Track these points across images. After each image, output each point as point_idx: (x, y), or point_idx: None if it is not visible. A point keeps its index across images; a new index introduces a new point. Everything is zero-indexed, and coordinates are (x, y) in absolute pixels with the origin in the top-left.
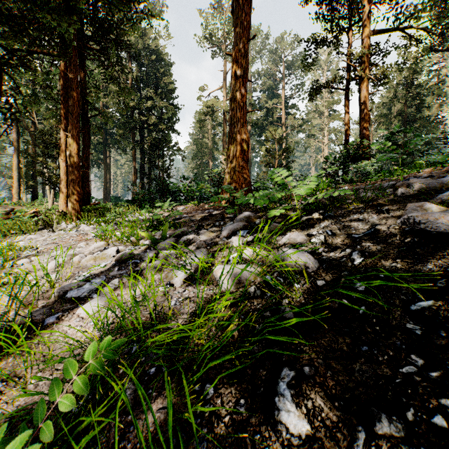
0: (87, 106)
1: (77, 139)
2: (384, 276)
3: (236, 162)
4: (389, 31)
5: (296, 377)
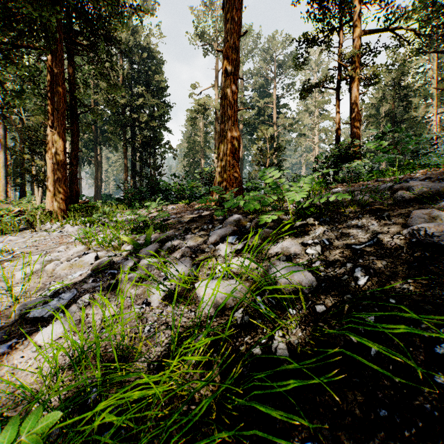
0: (76, 103)
1: (63, 136)
2: (396, 303)
3: (226, 161)
4: (379, 32)
5: None
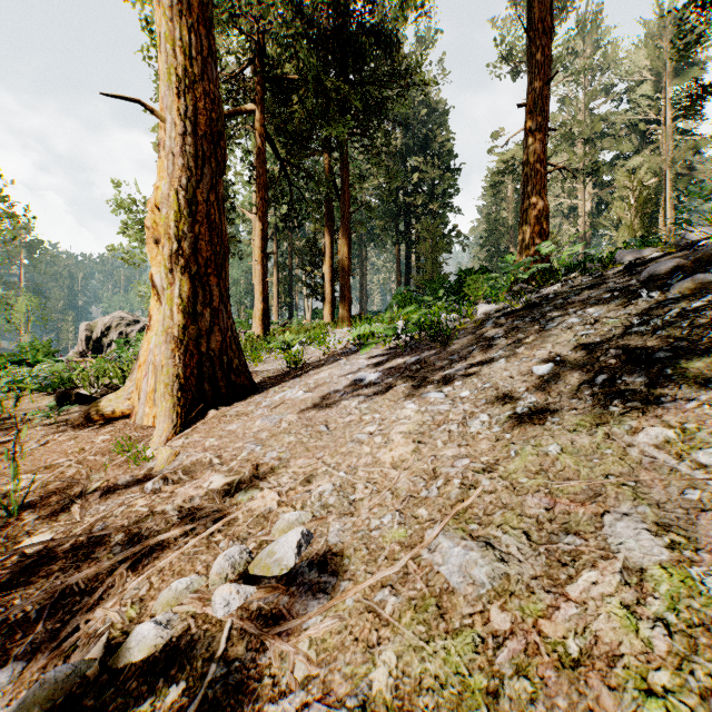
0: None
1: (347, 242)
2: (570, 291)
3: (529, 240)
4: None
5: (496, 318)
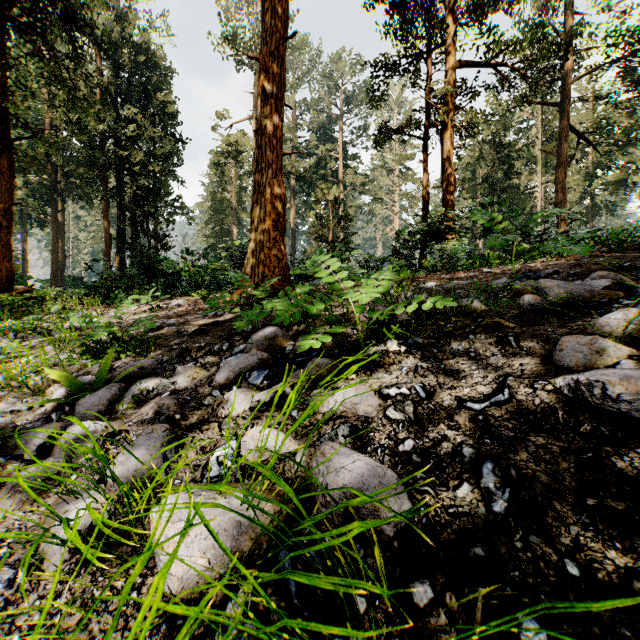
0: (8, 121)
1: None
2: (583, 576)
3: (264, 232)
4: (479, 66)
5: None
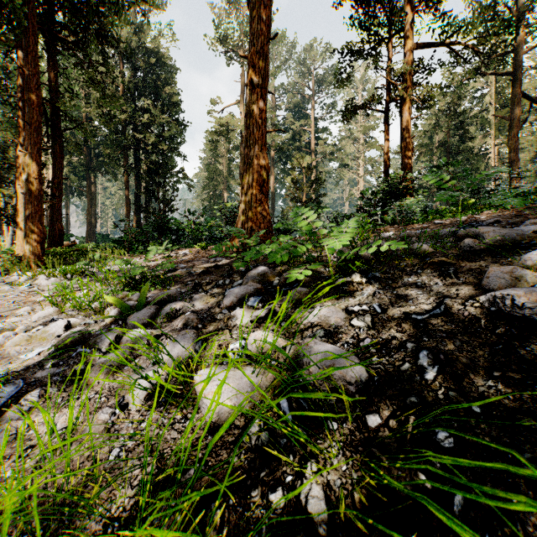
0: (59, 116)
1: (38, 159)
2: (482, 412)
3: (252, 195)
4: (434, 46)
5: None
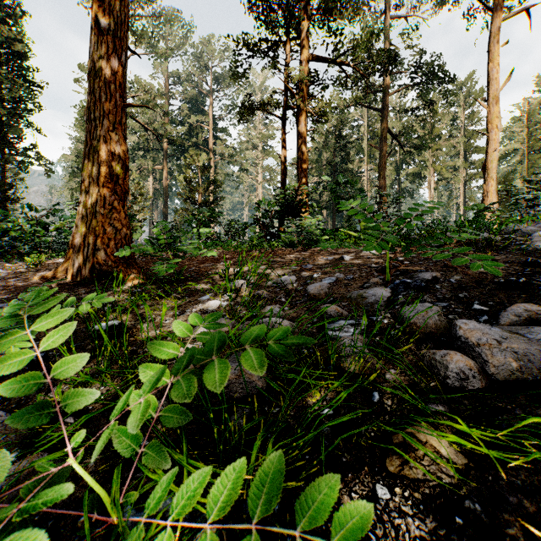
0: None
1: None
2: None
3: (98, 195)
4: (328, 62)
5: None
